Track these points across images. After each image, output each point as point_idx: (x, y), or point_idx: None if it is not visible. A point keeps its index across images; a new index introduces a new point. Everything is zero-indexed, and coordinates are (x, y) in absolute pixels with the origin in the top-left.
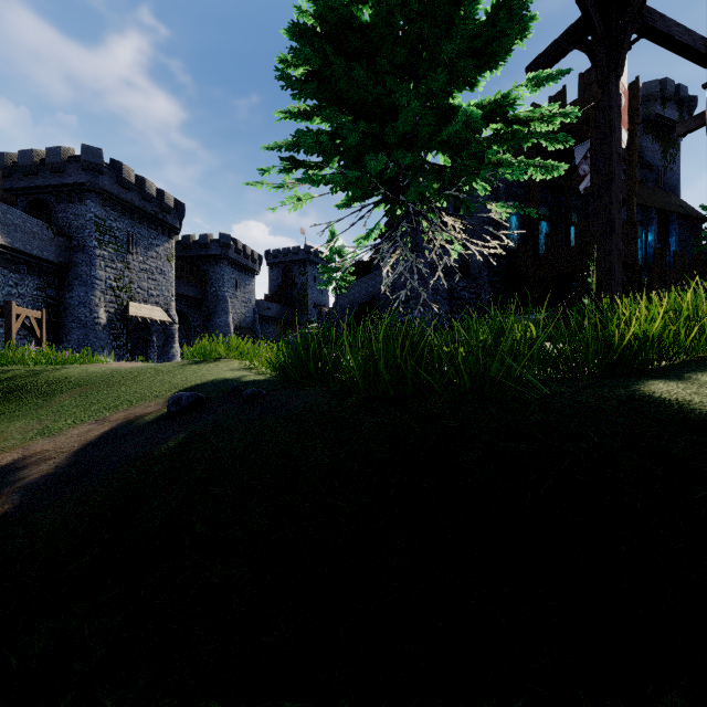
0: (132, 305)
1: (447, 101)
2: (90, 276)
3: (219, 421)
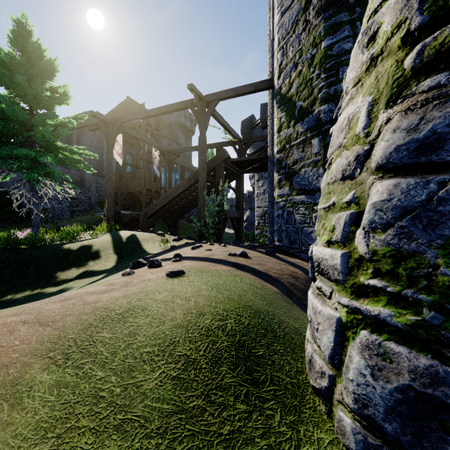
0: None
1: (44, 143)
2: None
3: None
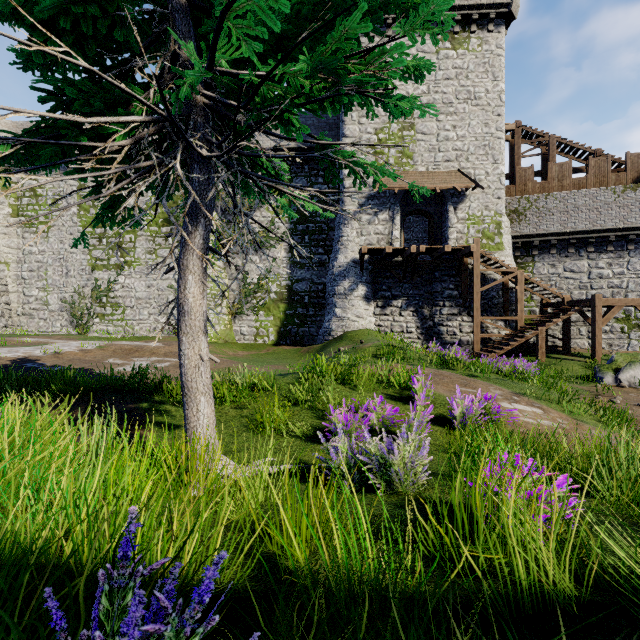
0: None
1: None
2: None
3: None
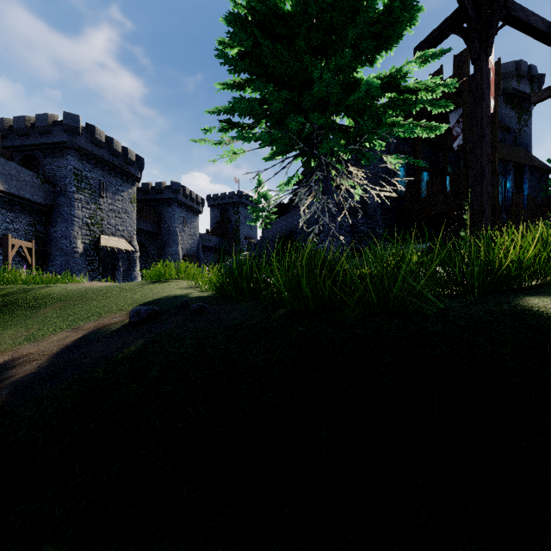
0: (102, 237)
1: (352, 74)
2: (70, 215)
3: (171, 330)
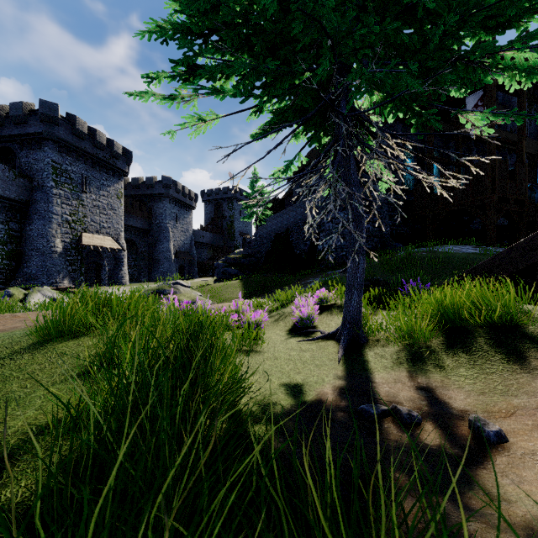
0: (85, 235)
1: None
2: (47, 212)
3: None
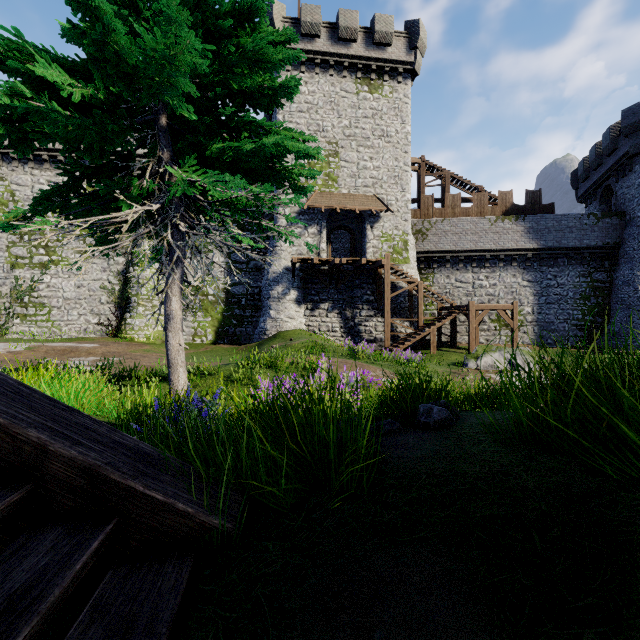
0: None
1: None
2: (637, 250)
3: None
